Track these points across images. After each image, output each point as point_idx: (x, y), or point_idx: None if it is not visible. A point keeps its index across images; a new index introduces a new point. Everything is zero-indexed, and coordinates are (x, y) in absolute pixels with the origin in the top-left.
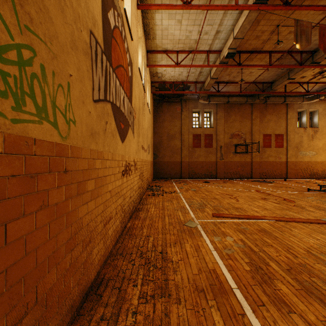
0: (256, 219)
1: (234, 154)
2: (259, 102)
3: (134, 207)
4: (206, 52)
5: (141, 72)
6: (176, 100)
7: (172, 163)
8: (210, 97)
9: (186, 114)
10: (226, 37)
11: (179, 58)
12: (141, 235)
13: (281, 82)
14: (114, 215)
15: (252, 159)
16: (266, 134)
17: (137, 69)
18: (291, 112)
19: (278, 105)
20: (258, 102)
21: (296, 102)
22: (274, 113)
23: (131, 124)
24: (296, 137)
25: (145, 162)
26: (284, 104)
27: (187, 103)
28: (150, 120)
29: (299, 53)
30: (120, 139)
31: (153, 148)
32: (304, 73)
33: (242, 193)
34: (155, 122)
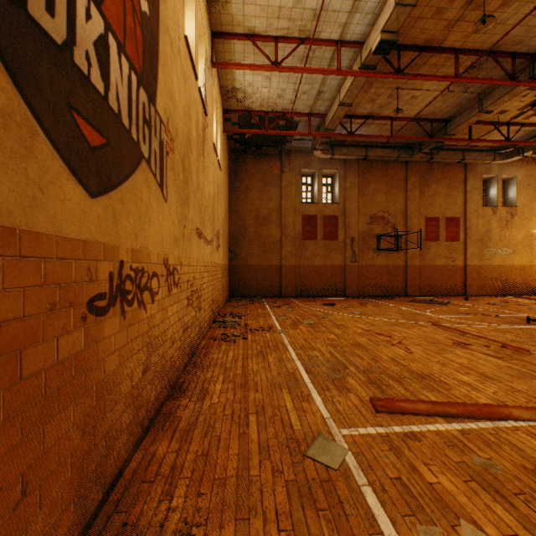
0: (493, 418)
1: (375, 252)
2: (420, 159)
3: (165, 387)
4: (333, 43)
5: (196, 61)
6: (272, 152)
7: (264, 268)
8: (334, 146)
9: (289, 178)
10: (377, 8)
11: (279, 57)
12: (159, 531)
13: (467, 118)
14: (5, 517)
15: (408, 262)
16: (431, 217)
17: (181, 34)
18: (472, 180)
19: (450, 166)
20: (418, 158)
21: (482, 161)
22: (444, 181)
23: (153, 157)
24: (481, 224)
25: (209, 267)
26: (461, 165)
27: (291, 158)
28: (220, 184)
29: (510, 57)
30: (72, 176)
31: (228, 241)
32: (507, 104)
33: (407, 329)
34: (232, 192)
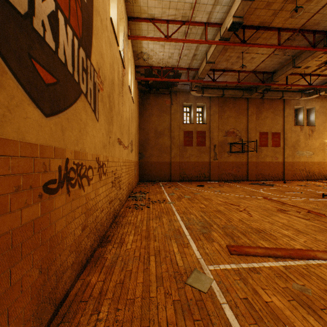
0: (305, 258)
1: (228, 153)
2: (256, 97)
3: (97, 239)
4: (203, 24)
5: (117, 34)
6: (165, 92)
7: (160, 163)
8: (203, 88)
9: (176, 108)
10: (230, 2)
11: (170, 33)
12: None
13: (285, 71)
14: None
15: (248, 159)
16: (263, 132)
17: (107, 16)
18: (288, 109)
19: (275, 100)
20: (255, 96)
21: (294, 98)
22: (270, 110)
23: (89, 92)
24: (293, 136)
25: (126, 163)
26: (281, 100)
27: (177, 96)
28: (133, 112)
29: (312, 33)
30: (32, 102)
31: (138, 147)
32: (310, 62)
33: (249, 201)
34: (140, 116)
